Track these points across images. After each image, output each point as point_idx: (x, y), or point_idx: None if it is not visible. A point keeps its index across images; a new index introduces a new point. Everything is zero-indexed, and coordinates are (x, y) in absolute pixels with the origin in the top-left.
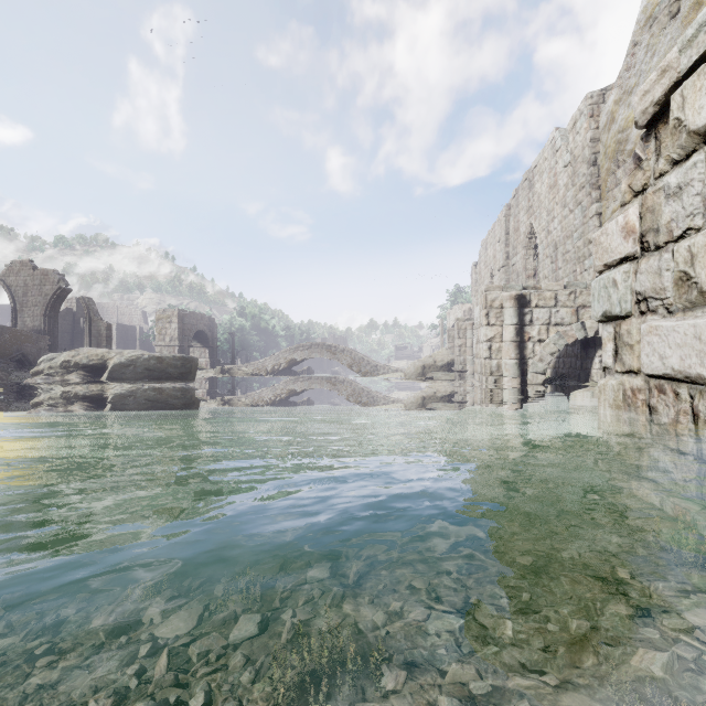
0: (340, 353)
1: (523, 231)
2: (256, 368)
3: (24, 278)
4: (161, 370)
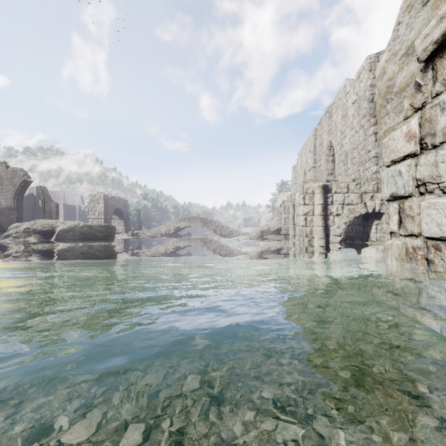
0: (208, 223)
1: (325, 145)
2: (154, 233)
3: (0, 173)
4: (91, 234)
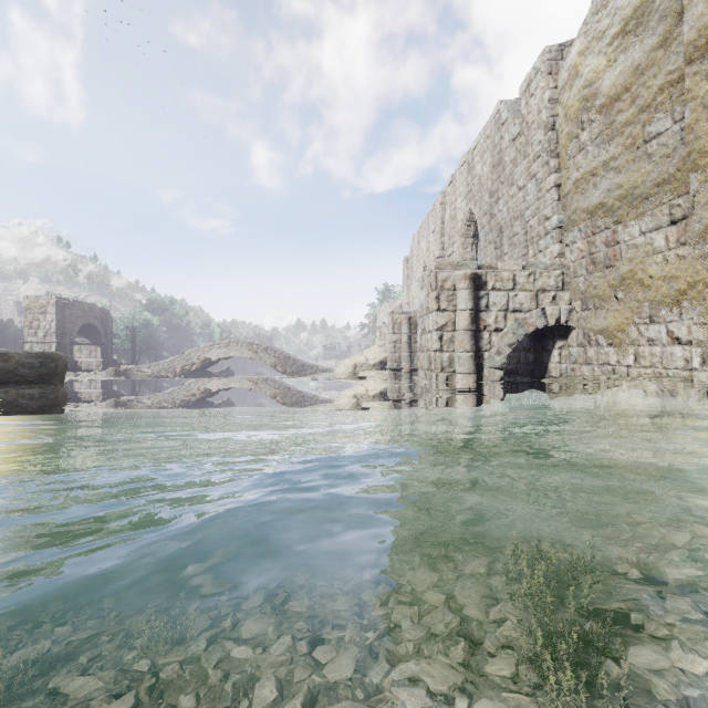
0: (263, 351)
1: (461, 218)
2: (161, 370)
3: None
4: (7, 371)
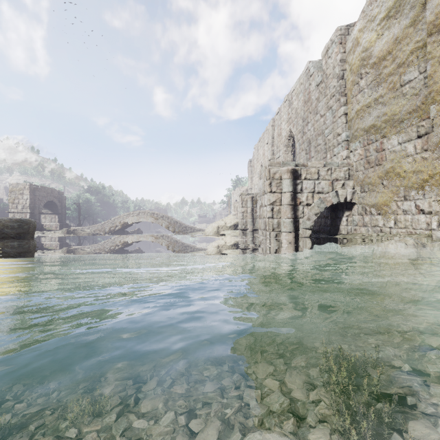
0: (160, 218)
1: (284, 135)
2: (96, 230)
3: None
4: None
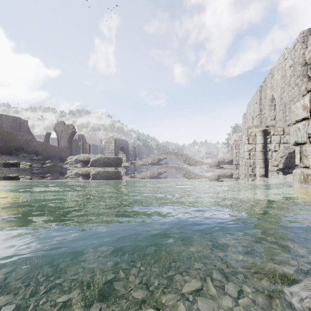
0: (180, 156)
1: (268, 98)
2: (144, 162)
3: (61, 128)
4: (109, 162)
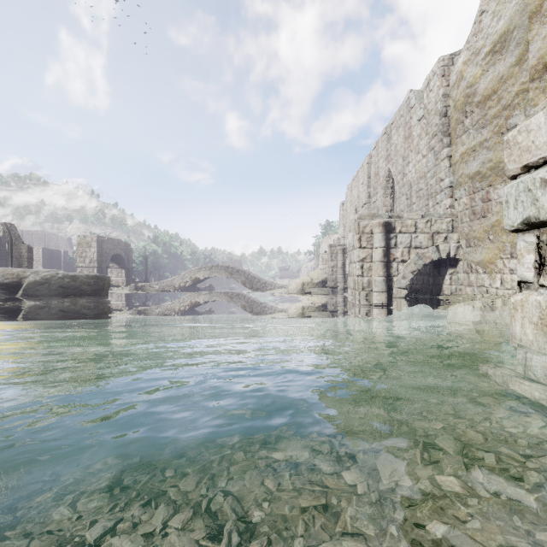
0: (235, 273)
1: (382, 175)
2: (165, 286)
3: None
4: (75, 287)
